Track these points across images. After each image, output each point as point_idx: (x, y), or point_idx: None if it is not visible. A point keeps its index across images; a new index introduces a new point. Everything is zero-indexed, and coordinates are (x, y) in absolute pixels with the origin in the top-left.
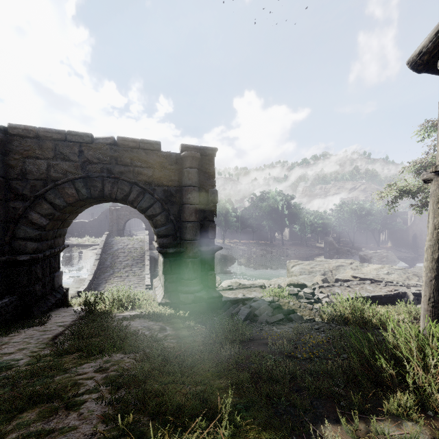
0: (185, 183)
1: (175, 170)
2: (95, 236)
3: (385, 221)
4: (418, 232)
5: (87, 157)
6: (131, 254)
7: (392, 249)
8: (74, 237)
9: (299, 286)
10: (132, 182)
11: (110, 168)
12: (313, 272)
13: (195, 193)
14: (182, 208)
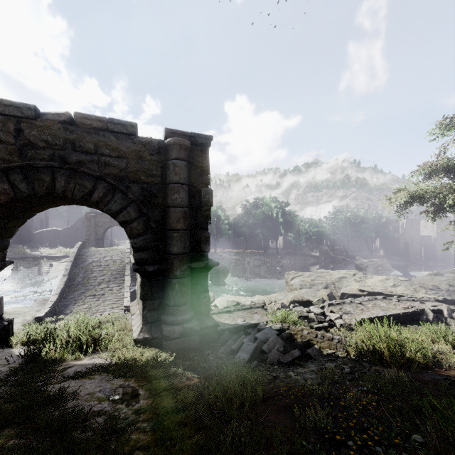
0: (170, 179)
1: (158, 162)
2: (70, 247)
3: (378, 229)
4: (409, 240)
5: (28, 138)
6: (108, 268)
7: (384, 257)
8: (44, 248)
9: (303, 303)
10: (96, 176)
11: (64, 155)
12: (314, 285)
13: (183, 192)
14: (166, 213)
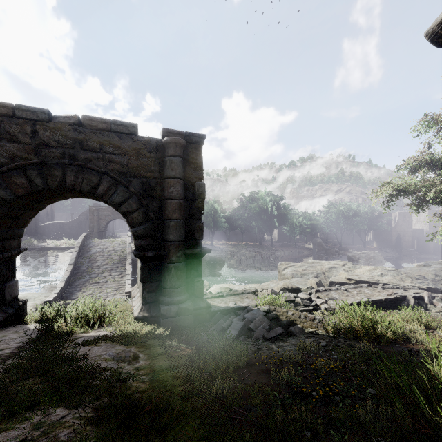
0: (167, 174)
1: (156, 159)
2: (75, 239)
3: (371, 222)
4: (401, 233)
5: (43, 139)
6: (111, 258)
7: (377, 249)
8: (50, 239)
9: (293, 290)
10: (101, 172)
11: (74, 153)
12: (305, 274)
13: (179, 186)
14: (163, 204)
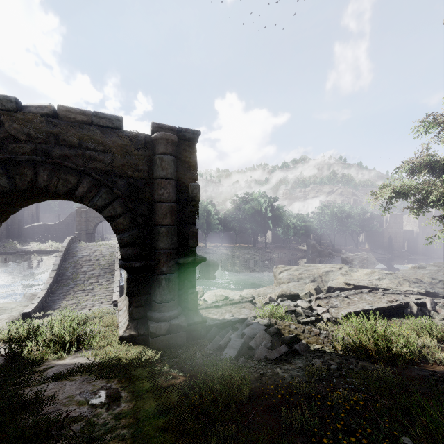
0: (157, 174)
1: (144, 157)
2: (61, 241)
3: (363, 224)
4: (392, 234)
5: (9, 131)
6: (98, 263)
7: (369, 251)
8: (35, 242)
9: (291, 297)
10: (80, 171)
11: (47, 149)
12: (302, 279)
13: (170, 187)
14: (153, 208)
